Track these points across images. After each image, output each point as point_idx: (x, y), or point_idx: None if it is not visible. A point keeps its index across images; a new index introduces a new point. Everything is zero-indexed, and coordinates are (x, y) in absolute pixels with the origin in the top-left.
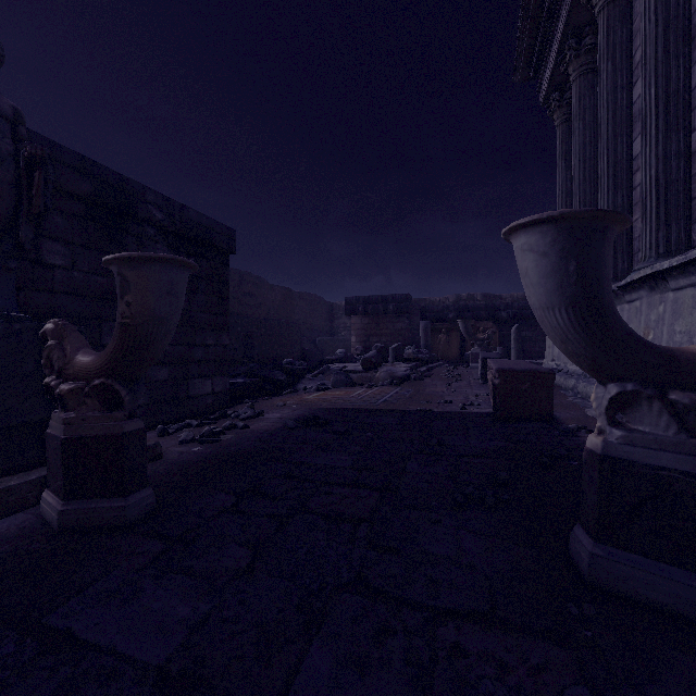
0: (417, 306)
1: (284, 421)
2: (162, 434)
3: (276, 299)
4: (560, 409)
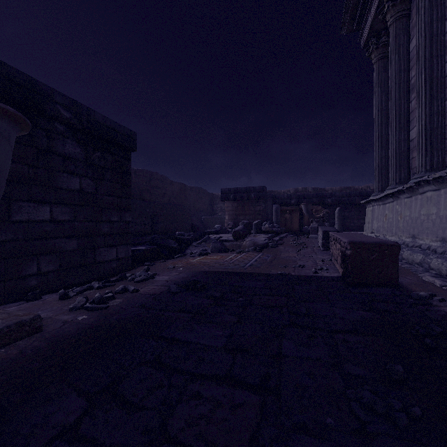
0: (270, 195)
1: (169, 284)
2: (62, 298)
3: (175, 191)
4: None
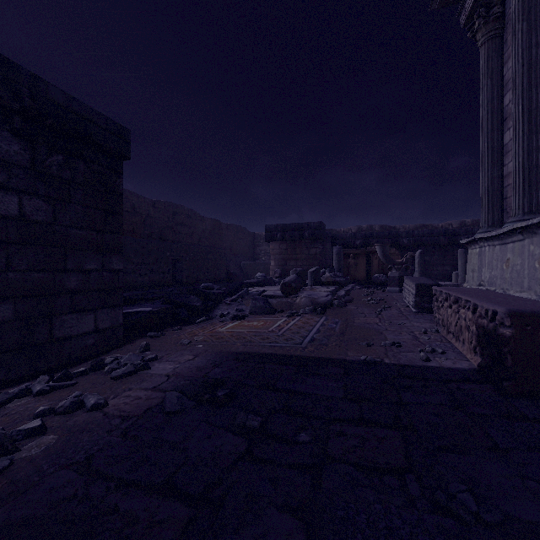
0: (328, 233)
1: (169, 386)
2: None
3: (207, 229)
4: None
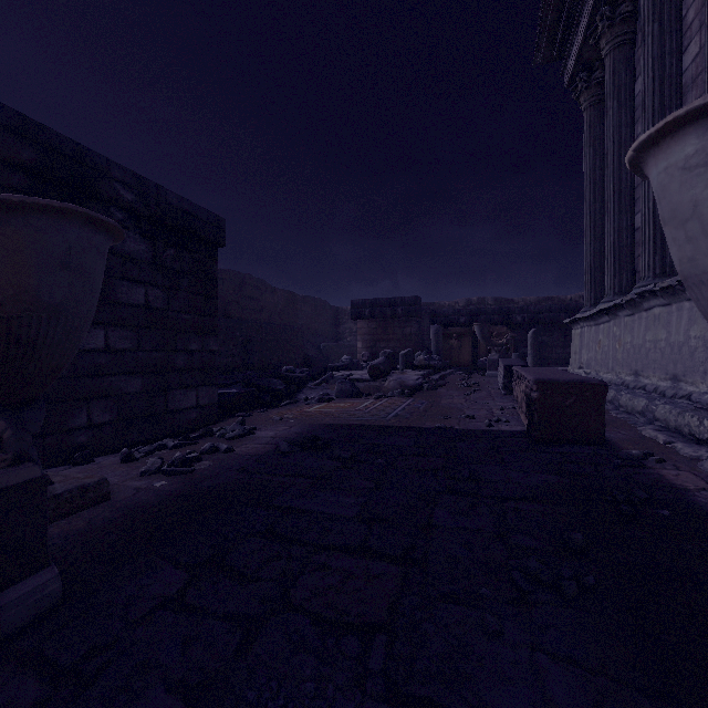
0: (426, 309)
1: (277, 442)
2: (126, 460)
3: (279, 303)
4: (607, 427)
